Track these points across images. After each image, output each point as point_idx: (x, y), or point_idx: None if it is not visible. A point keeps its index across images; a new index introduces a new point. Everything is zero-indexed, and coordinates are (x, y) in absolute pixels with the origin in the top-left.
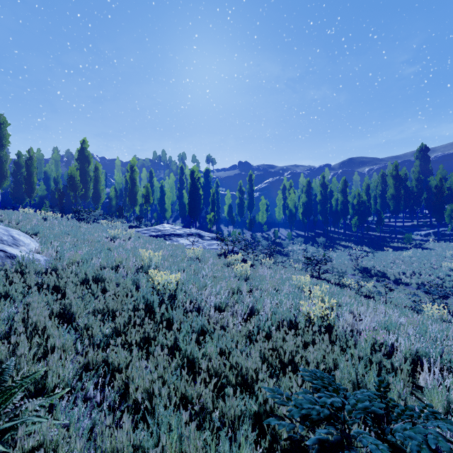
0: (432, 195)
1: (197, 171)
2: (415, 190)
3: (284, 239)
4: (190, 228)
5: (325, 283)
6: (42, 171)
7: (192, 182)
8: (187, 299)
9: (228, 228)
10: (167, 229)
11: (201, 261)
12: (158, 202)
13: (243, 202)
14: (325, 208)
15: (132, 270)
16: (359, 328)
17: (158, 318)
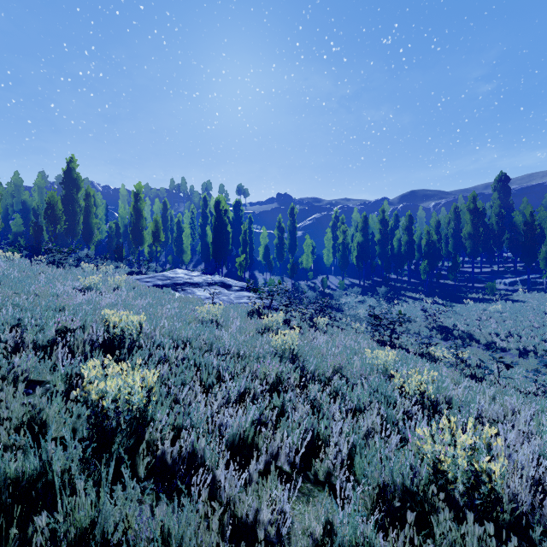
0: (516, 234)
1: (225, 202)
2: (495, 228)
3: (334, 289)
4: (212, 274)
5: (408, 355)
6: (20, 201)
7: (217, 216)
8: (170, 427)
9: (264, 276)
10: (180, 276)
11: (219, 326)
12: (174, 242)
13: (283, 242)
14: (385, 250)
15: (85, 350)
16: (527, 474)
17: (60, 520)
